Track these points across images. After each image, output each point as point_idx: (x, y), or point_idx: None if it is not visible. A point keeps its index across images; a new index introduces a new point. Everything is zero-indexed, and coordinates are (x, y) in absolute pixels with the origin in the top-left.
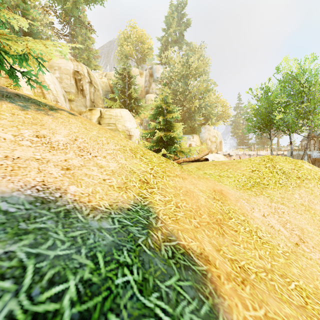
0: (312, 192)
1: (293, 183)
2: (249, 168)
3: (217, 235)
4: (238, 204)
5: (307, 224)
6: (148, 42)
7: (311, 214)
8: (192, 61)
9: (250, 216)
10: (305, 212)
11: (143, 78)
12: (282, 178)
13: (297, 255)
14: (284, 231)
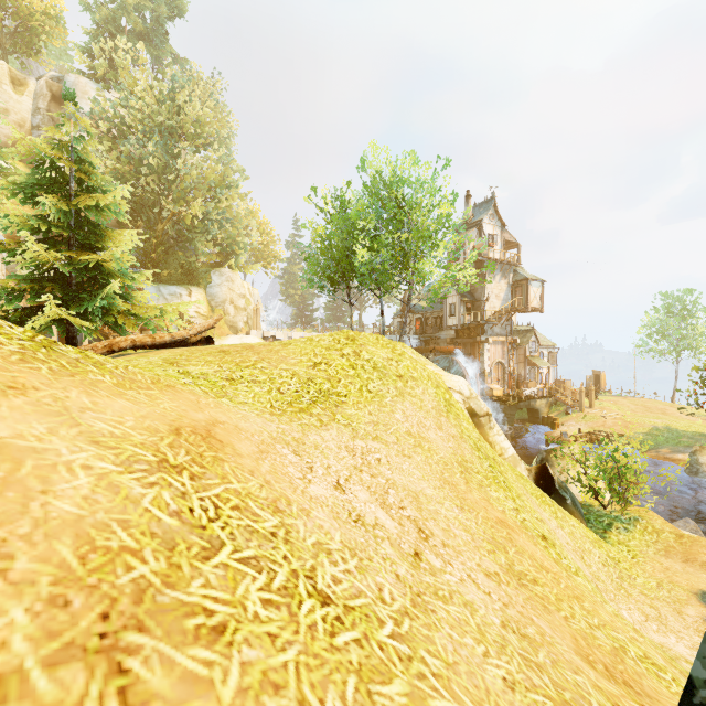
0: (421, 404)
1: (392, 388)
2: (308, 358)
3: None
4: (265, 467)
5: (423, 478)
6: None
7: (426, 453)
8: (185, 98)
9: (298, 505)
10: (416, 451)
11: (26, 97)
12: (373, 379)
13: (426, 605)
14: (386, 520)
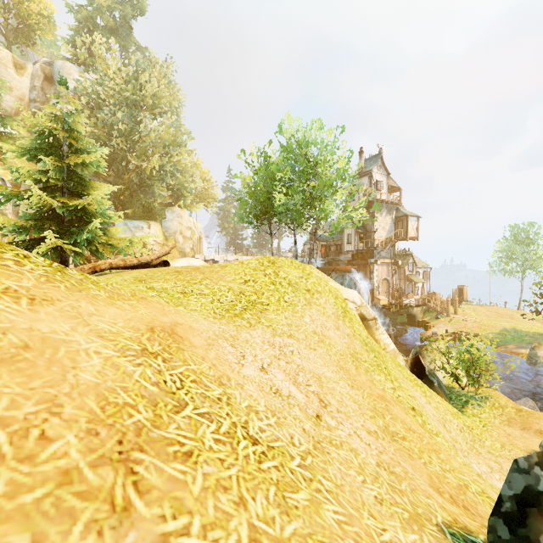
0: (324, 311)
1: (302, 299)
2: (240, 276)
3: (90, 537)
4: (212, 355)
5: (324, 365)
6: (40, 1)
7: (327, 347)
8: (146, 79)
9: (235, 381)
10: (319, 345)
11: (25, 78)
12: (288, 292)
13: (323, 449)
14: (297, 393)
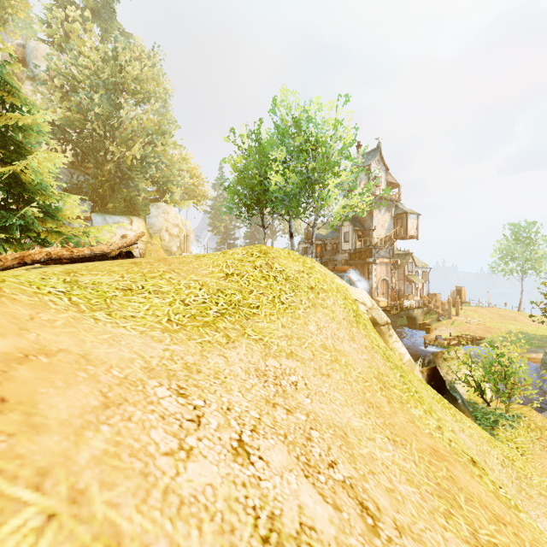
0: (333, 315)
1: (304, 299)
2: (219, 269)
3: None
4: (93, 446)
5: (346, 404)
6: None
7: (343, 369)
8: (126, 58)
9: None
10: (333, 367)
11: None
12: (285, 291)
13: None
14: (315, 507)
